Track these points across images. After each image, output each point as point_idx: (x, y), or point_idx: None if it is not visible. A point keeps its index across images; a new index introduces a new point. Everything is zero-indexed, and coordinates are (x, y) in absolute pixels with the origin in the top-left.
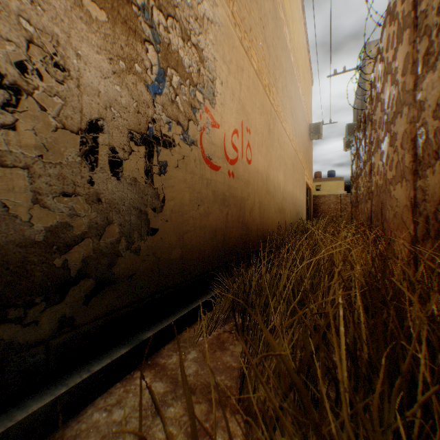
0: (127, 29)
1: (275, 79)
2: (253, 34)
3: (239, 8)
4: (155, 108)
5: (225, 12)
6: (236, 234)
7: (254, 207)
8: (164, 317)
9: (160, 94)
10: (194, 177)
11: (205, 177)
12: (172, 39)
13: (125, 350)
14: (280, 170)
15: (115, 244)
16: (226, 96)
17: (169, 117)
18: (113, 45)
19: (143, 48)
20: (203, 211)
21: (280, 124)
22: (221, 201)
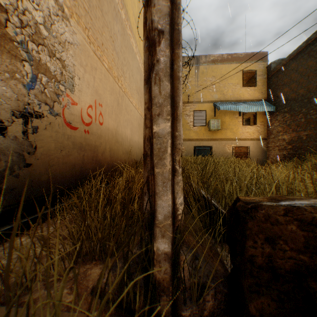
0: (11, 55)
1: (123, 72)
2: (104, 46)
3: (93, 32)
4: (30, 97)
5: (82, 36)
6: (90, 167)
7: (106, 151)
8: (37, 213)
9: (34, 89)
10: (59, 134)
11: (67, 134)
12: (43, 57)
13: (10, 227)
14: (127, 128)
15: (3, 172)
16: (83, 86)
17: (40, 101)
18: (2, 65)
19: (22, 64)
20: (65, 153)
21: (128, 99)
22: (79, 147)
